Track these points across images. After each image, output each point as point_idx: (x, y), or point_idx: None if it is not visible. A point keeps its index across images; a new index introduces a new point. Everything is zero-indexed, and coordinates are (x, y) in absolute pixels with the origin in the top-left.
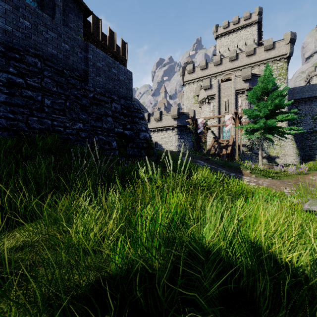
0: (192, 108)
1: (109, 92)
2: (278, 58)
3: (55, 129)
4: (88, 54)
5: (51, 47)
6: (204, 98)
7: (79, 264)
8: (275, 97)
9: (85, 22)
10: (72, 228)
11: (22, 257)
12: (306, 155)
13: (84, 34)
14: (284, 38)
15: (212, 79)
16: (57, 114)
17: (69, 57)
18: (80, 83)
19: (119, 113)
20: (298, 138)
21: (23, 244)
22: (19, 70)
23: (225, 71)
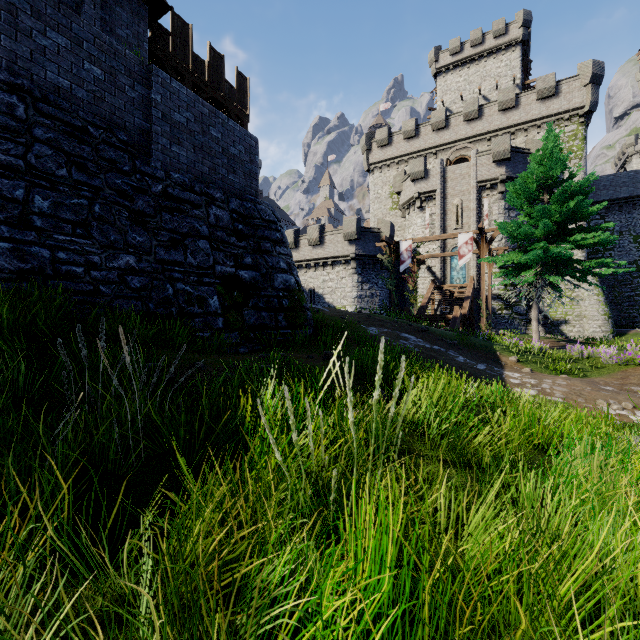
0: (387, 219)
1: (202, 183)
2: (567, 115)
3: (62, 269)
4: (152, 92)
5: (56, 71)
6: (412, 199)
7: None
8: (567, 197)
9: (154, 27)
10: None
11: None
12: (622, 318)
13: (154, 56)
14: (578, 74)
15: (429, 159)
16: (68, 232)
17: (103, 96)
18: (131, 160)
19: (225, 231)
20: (606, 282)
21: None
22: None
23: (455, 142)
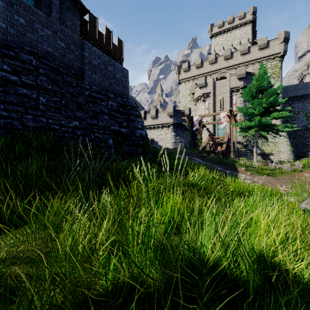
0: (187, 106)
1: (105, 90)
2: (272, 56)
3: (50, 127)
4: (84, 52)
5: (47, 45)
6: (199, 96)
7: (65, 283)
8: (269, 95)
9: (82, 20)
10: (61, 235)
11: (3, 271)
12: (299, 152)
13: (81, 32)
14: (277, 37)
15: (207, 77)
16: (53, 112)
17: (65, 54)
18: (76, 81)
19: (115, 111)
20: (291, 135)
21: (7, 255)
22: (14, 68)
23: (220, 69)
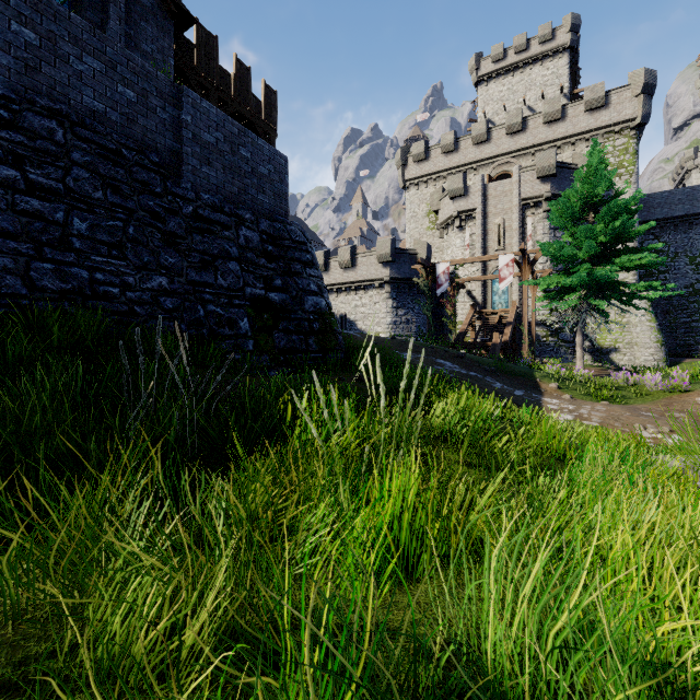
0: (424, 240)
1: (232, 203)
2: (617, 127)
3: (99, 290)
4: (183, 113)
5: (91, 95)
6: (450, 218)
7: None
8: (612, 216)
9: (179, 41)
10: (89, 598)
11: None
12: (678, 345)
13: (178, 70)
14: (629, 84)
15: (469, 175)
16: (105, 254)
17: (136, 118)
18: (162, 182)
19: (255, 252)
20: (660, 307)
21: None
22: (9, 148)
23: (497, 157)
